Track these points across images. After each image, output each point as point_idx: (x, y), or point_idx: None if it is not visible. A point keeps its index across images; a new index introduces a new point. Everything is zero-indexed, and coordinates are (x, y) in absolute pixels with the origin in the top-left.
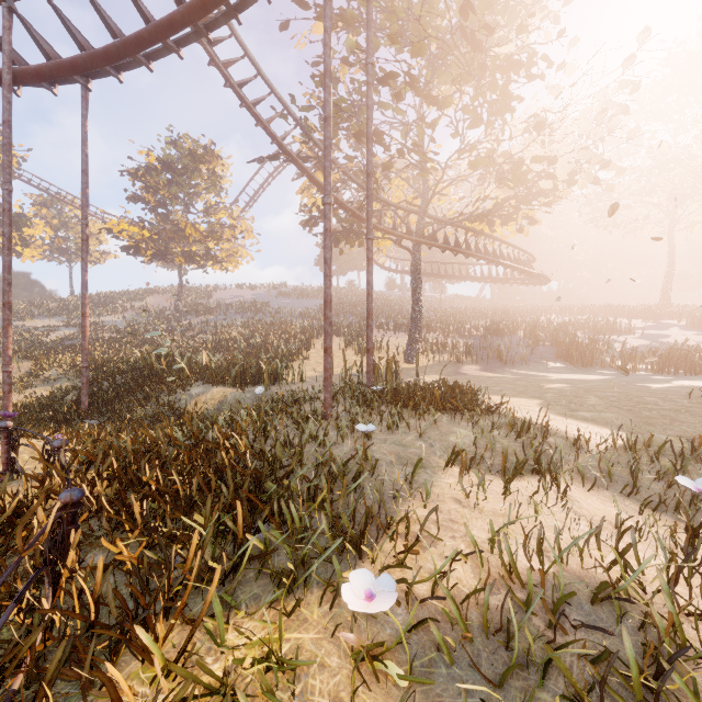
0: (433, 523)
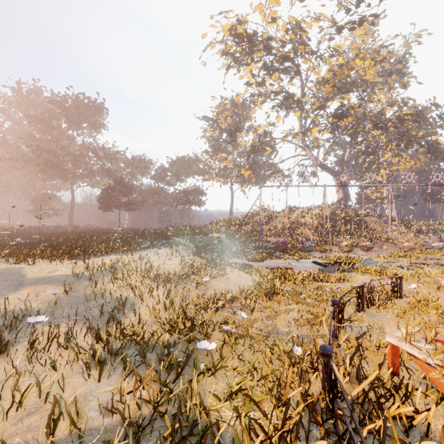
0: (83, 408)
